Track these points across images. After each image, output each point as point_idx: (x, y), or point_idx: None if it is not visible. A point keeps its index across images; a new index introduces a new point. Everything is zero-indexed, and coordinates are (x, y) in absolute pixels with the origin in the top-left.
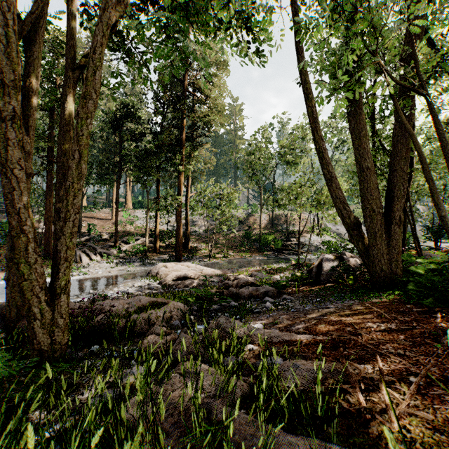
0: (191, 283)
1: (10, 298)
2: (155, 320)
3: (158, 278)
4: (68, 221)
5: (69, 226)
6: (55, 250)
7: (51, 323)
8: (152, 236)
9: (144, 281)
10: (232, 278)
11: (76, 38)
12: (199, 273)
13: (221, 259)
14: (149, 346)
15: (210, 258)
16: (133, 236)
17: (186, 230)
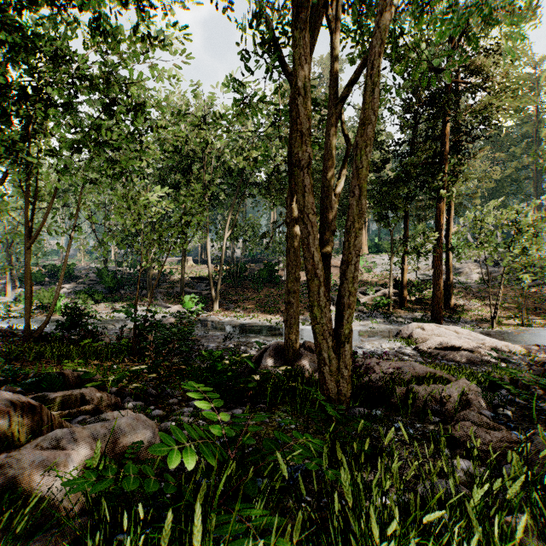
0: (466, 356)
1: (287, 338)
2: (443, 399)
3: (412, 341)
4: (350, 264)
5: (351, 270)
6: (339, 296)
7: (337, 372)
8: (396, 286)
9: (394, 343)
10: None
11: (336, 71)
12: (478, 344)
13: (515, 328)
14: (464, 436)
15: (492, 324)
16: (372, 287)
17: (447, 280)
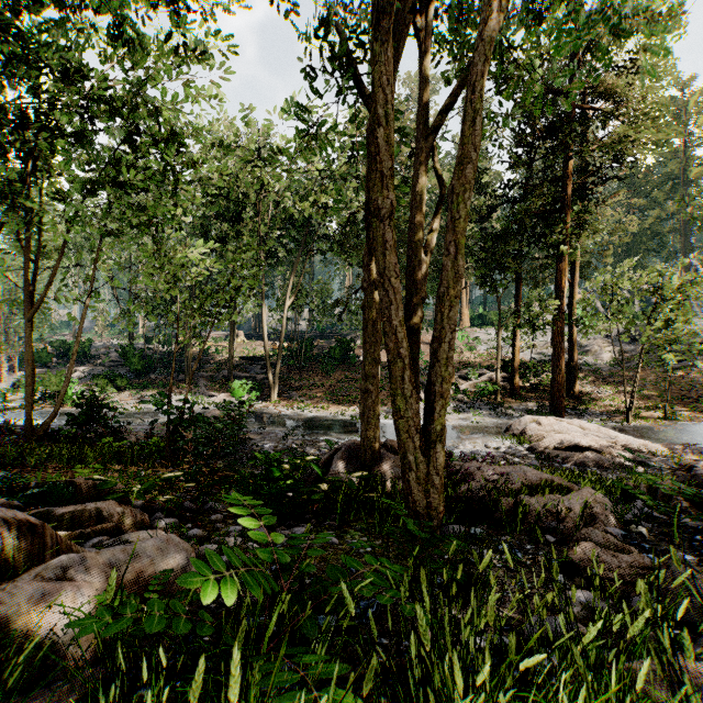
0: (594, 459)
1: (364, 436)
2: (561, 513)
3: (526, 440)
4: (443, 342)
5: (445, 350)
6: (429, 382)
7: (426, 479)
8: (505, 369)
9: (502, 442)
10: (702, 467)
11: (427, 93)
12: (609, 443)
13: (656, 423)
14: (585, 560)
15: (627, 417)
16: (475, 369)
17: (570, 361)
